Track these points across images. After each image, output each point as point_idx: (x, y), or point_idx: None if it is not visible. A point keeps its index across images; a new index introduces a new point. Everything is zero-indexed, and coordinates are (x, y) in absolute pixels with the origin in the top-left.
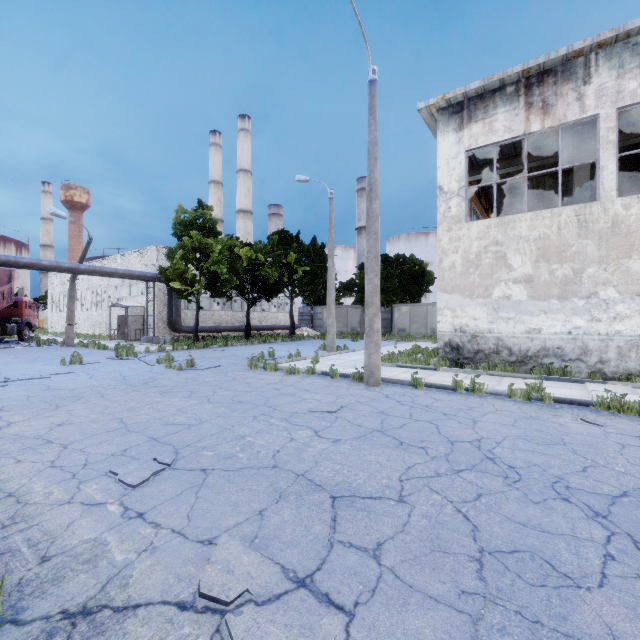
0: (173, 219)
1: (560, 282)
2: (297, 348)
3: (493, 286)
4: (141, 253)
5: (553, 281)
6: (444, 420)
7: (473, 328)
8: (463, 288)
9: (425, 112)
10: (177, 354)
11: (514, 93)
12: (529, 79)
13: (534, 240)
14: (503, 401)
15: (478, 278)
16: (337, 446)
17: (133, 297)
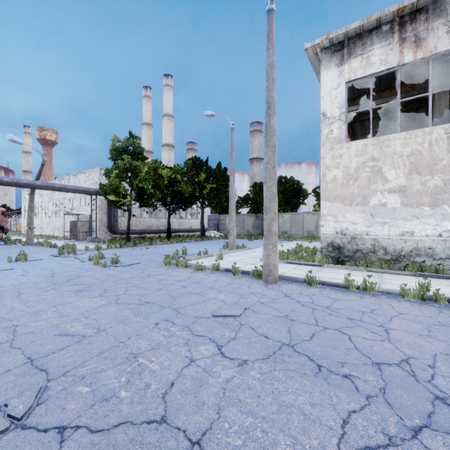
0: (110, 146)
1: (431, 191)
2: (206, 246)
3: (370, 195)
4: (88, 174)
5: (425, 190)
6: (353, 328)
7: (352, 231)
8: (344, 197)
9: (311, 52)
10: (110, 251)
11: (389, 31)
12: (403, 18)
13: (407, 156)
14: (398, 301)
15: (357, 189)
16: (244, 374)
17: (82, 207)
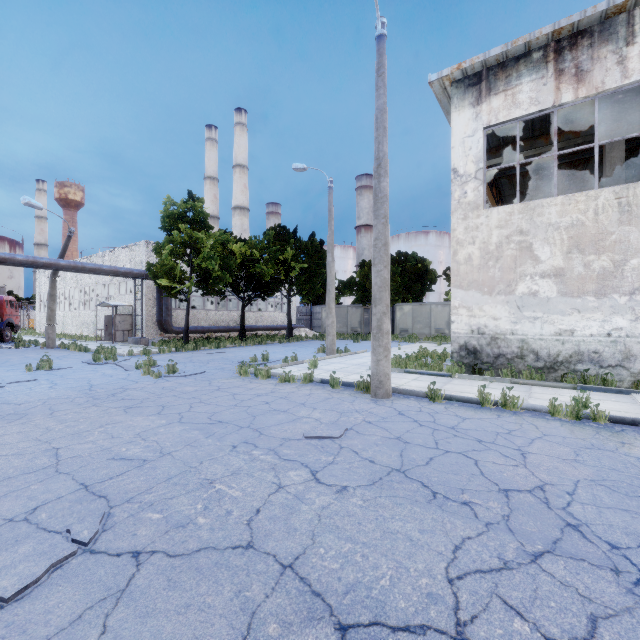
0: (161, 212)
1: (597, 276)
2: (294, 350)
3: (516, 281)
4: (130, 249)
5: (589, 275)
6: (482, 451)
7: (493, 329)
8: (481, 284)
9: (437, 85)
10: (163, 357)
11: (541, 59)
12: (559, 42)
13: (566, 228)
14: (546, 420)
15: (499, 272)
16: (343, 501)
17: (121, 296)
